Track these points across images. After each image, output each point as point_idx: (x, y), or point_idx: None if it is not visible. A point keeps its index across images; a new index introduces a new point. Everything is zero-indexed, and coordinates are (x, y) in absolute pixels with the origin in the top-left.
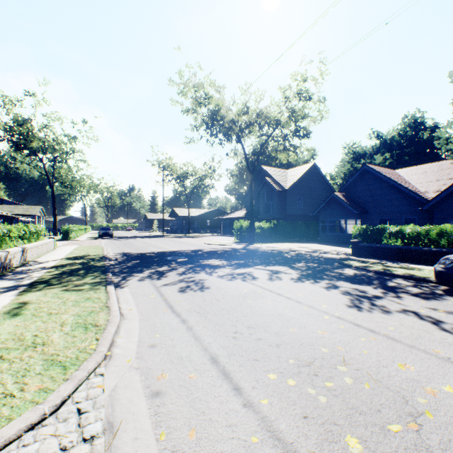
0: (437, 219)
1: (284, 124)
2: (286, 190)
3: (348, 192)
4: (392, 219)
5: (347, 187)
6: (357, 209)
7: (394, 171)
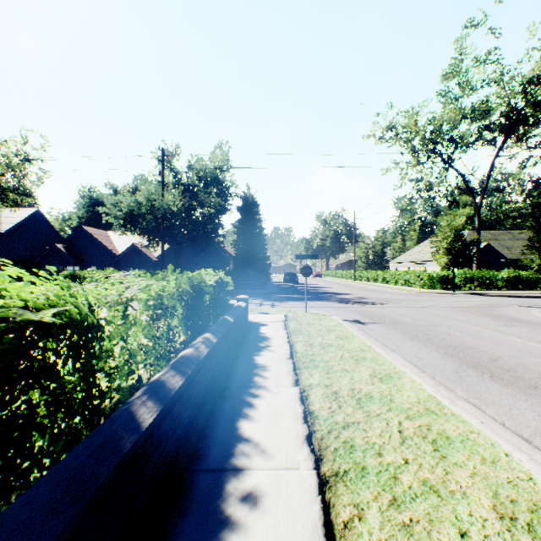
0: (122, 267)
1: (3, 180)
2: (2, 233)
3: (70, 244)
4: (101, 266)
5: (69, 241)
6: (75, 259)
7: (107, 232)
